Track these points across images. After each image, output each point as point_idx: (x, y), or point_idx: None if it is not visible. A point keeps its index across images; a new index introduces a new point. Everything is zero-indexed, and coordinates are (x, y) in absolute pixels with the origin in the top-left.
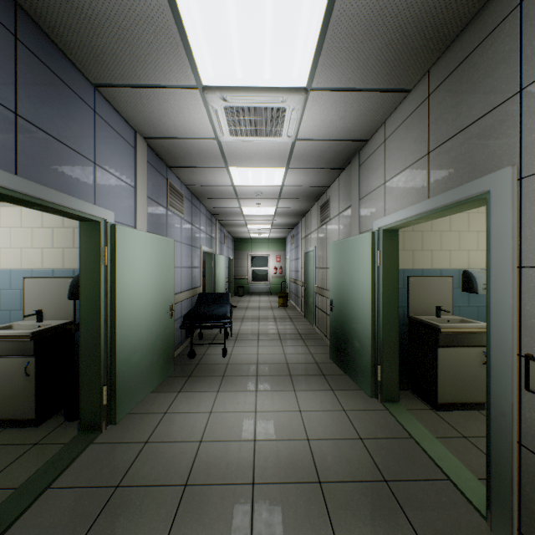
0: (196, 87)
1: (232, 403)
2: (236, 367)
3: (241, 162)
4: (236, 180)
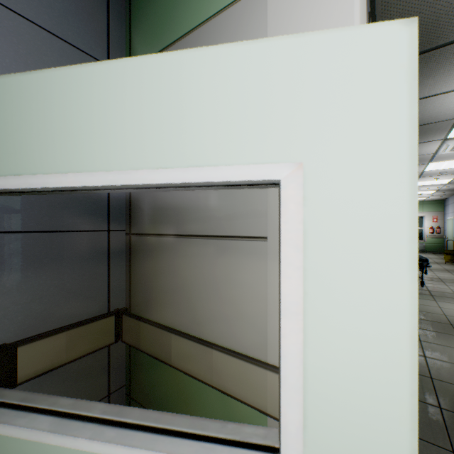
0: (440, 139)
1: (452, 306)
2: (438, 293)
3: (442, 160)
4: (429, 168)
